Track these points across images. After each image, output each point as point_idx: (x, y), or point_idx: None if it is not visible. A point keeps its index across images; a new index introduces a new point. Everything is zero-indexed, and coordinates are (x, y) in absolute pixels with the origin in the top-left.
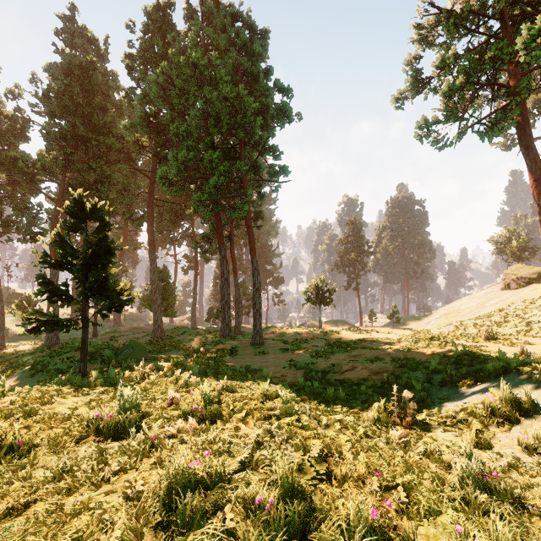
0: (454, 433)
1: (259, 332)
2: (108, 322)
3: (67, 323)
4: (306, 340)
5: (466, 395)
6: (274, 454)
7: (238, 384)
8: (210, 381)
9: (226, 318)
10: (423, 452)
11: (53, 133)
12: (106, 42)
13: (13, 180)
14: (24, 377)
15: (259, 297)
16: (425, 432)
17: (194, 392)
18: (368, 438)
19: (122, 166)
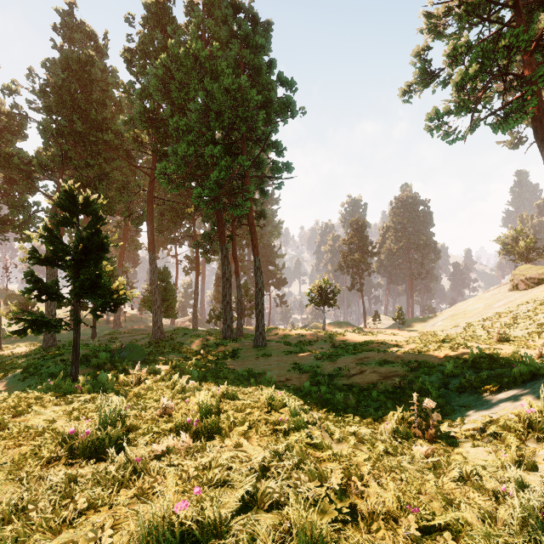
0: (486, 448)
1: (262, 334)
2: (108, 324)
3: (56, 323)
4: (310, 342)
5: (490, 402)
6: (283, 484)
7: (240, 389)
8: (209, 386)
9: (227, 319)
10: (457, 475)
11: (50, 128)
12: (105, 37)
13: (9, 178)
14: (15, 381)
15: (262, 297)
16: (452, 447)
17: (190, 401)
18: (389, 454)
19: (121, 164)
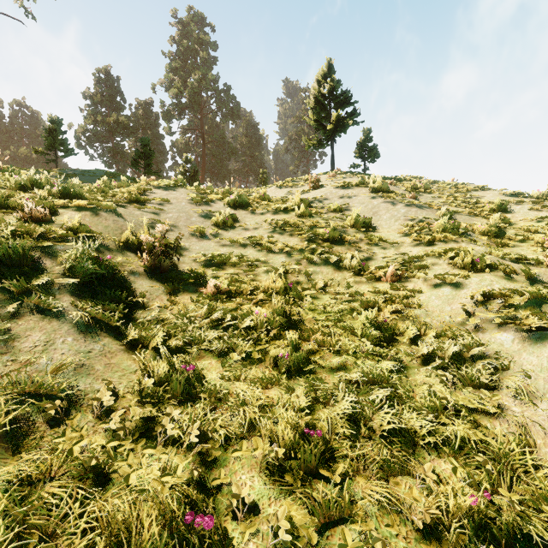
0: None
1: None
2: None
3: None
4: None
5: None
6: None
7: None
8: None
9: None
10: None
11: None
12: None
13: None
14: None
15: None
16: None
17: None
18: None
19: None
